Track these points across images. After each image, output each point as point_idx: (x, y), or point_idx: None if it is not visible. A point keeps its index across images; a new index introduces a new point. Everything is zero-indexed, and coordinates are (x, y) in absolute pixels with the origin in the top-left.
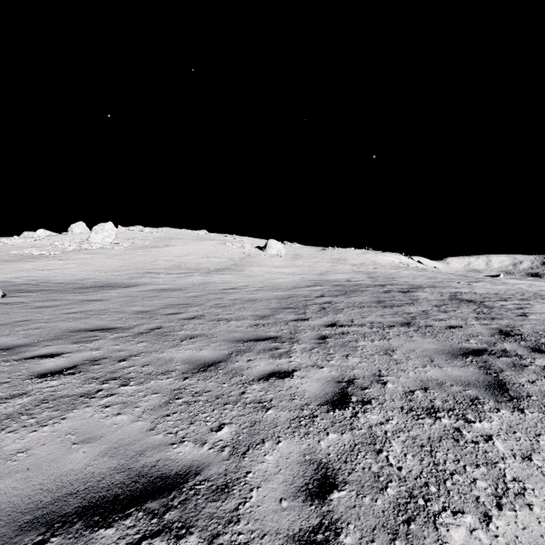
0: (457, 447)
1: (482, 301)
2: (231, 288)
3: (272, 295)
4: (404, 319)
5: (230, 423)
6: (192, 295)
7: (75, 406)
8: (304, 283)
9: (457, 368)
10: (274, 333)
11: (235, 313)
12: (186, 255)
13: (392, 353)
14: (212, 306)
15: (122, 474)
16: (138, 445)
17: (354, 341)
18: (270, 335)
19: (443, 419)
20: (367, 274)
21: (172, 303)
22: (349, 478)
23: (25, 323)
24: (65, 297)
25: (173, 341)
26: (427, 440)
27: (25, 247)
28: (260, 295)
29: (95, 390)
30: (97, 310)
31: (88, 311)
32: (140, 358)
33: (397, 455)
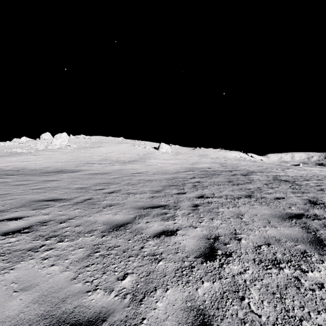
0: (300, 294)
1: (293, 181)
2: (137, 172)
3: (163, 177)
4: (247, 193)
5: (132, 273)
6: (113, 177)
7: (23, 258)
8: (182, 170)
9: (287, 228)
10: (164, 202)
11: (139, 189)
12: (111, 152)
13: (242, 217)
14: (125, 184)
15: (45, 321)
16: (62, 293)
17: (216, 208)
18: (161, 204)
19: (285, 269)
20: (221, 164)
21: (100, 182)
22: (222, 324)
23: (5, 195)
24: (34, 178)
25: (98, 208)
26: (276, 288)
27: (13, 147)
28: (155, 177)
29: (40, 245)
30: (52, 187)
31: (47, 187)
32: (74, 221)
33: (256, 301)
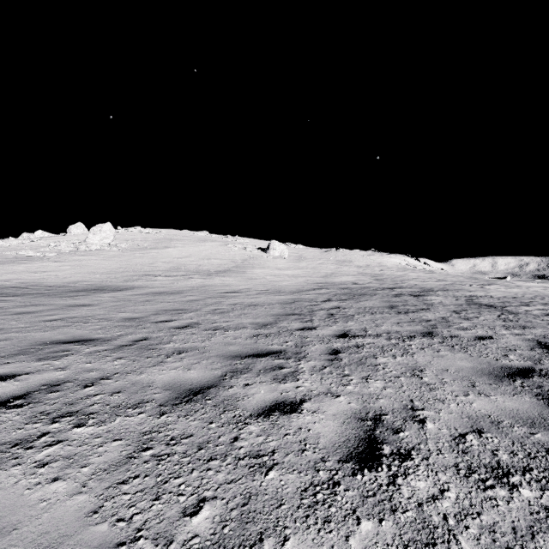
0: None
1: (503, 306)
2: (231, 291)
3: (275, 299)
4: (424, 328)
5: (213, 498)
6: (188, 299)
7: None
8: (309, 286)
9: (509, 396)
10: (277, 346)
11: (233, 321)
12: (186, 256)
13: (422, 374)
14: (209, 312)
15: None
16: (64, 548)
17: (372, 357)
18: (272, 349)
19: (521, 489)
20: (374, 276)
21: (165, 308)
22: None
23: None
24: (51, 302)
25: (157, 357)
26: (512, 535)
27: (20, 248)
28: (262, 299)
29: (38, 434)
30: (81, 317)
31: (71, 318)
32: (111, 382)
33: None
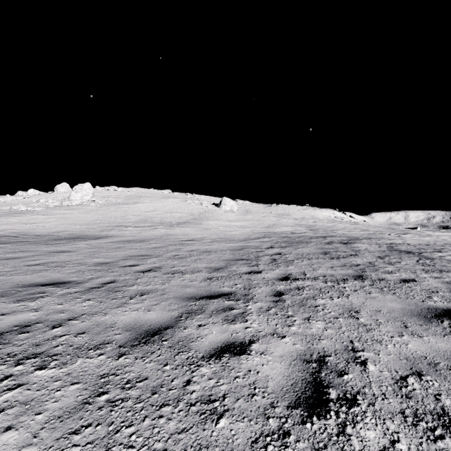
0: None
1: (420, 252)
2: (189, 239)
3: (226, 246)
4: (355, 272)
5: None
6: (153, 246)
7: None
8: (254, 235)
9: (440, 337)
10: (228, 288)
11: (190, 265)
12: (153, 210)
13: (358, 315)
14: (169, 258)
15: None
16: None
17: (312, 299)
18: (224, 291)
19: None
20: (308, 227)
21: (133, 254)
22: None
23: None
24: (36, 248)
25: (121, 299)
26: None
27: (15, 204)
28: (215, 246)
29: (1, 377)
30: (60, 261)
31: (51, 262)
32: (77, 323)
33: None
